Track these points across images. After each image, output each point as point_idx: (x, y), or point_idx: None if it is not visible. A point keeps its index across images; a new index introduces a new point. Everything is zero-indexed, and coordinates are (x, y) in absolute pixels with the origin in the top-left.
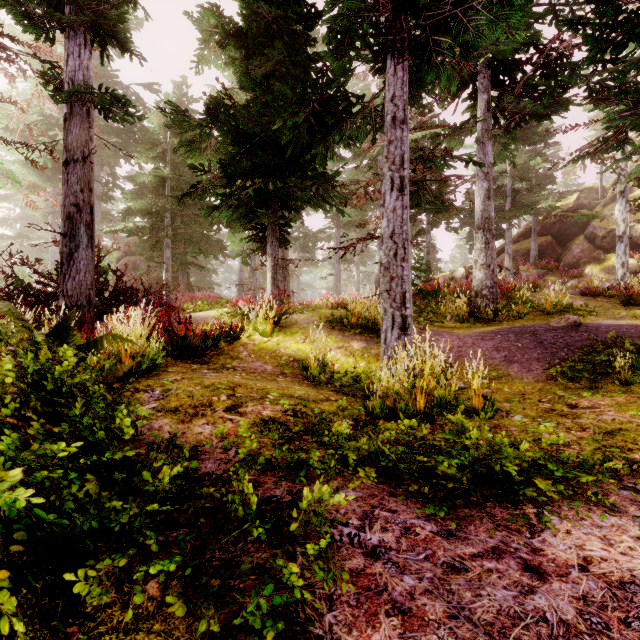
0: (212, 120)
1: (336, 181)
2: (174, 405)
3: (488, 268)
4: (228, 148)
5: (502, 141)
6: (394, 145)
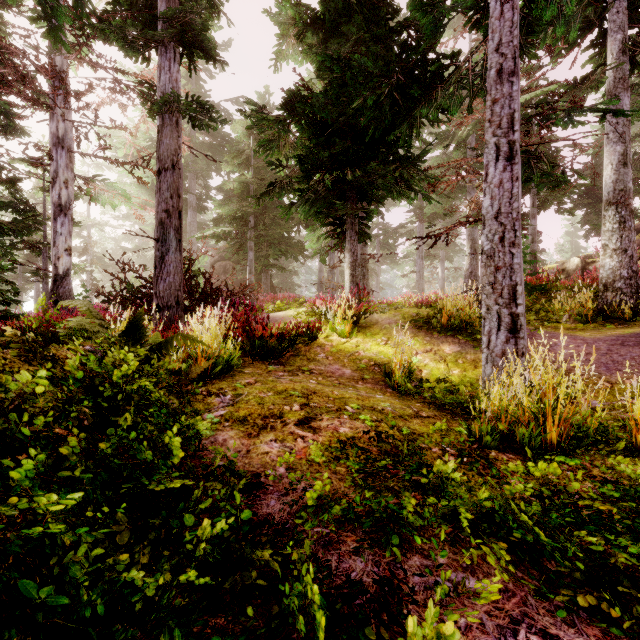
0: (289, 115)
1: (423, 161)
2: (243, 414)
3: (624, 254)
4: (306, 143)
5: (635, 97)
6: (500, 104)
